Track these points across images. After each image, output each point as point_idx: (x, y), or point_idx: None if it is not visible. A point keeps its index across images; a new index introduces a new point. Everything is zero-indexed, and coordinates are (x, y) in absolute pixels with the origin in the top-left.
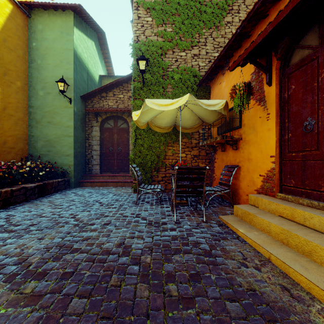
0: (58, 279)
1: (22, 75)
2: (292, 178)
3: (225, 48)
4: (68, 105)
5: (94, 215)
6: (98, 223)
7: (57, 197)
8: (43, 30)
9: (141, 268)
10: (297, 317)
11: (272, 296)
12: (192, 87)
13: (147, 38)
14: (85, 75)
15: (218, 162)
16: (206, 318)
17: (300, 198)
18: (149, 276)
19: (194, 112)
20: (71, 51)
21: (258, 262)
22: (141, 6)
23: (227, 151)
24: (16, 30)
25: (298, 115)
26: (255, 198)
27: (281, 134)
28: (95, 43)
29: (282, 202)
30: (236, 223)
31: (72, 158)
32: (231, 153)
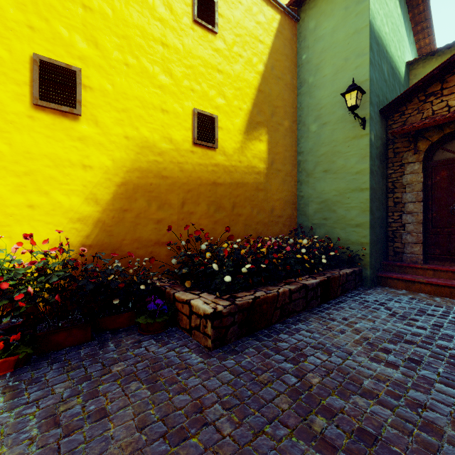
0: None
1: (290, 110)
2: None
3: None
4: (359, 133)
5: None
6: None
7: (356, 312)
8: (316, 27)
9: None
10: None
11: None
12: None
13: None
14: (385, 68)
15: None
16: None
17: None
18: None
19: None
20: (365, 30)
21: None
22: None
23: None
24: (283, 48)
25: None
26: None
27: None
28: (399, 1)
29: None
30: None
31: (367, 231)
32: None
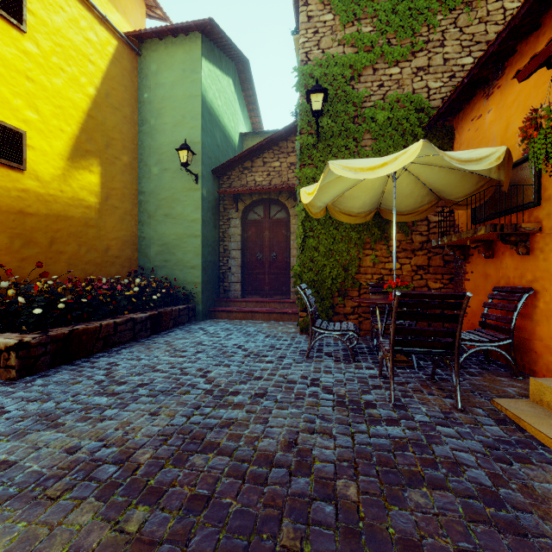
0: (183, 510)
1: (130, 146)
2: None
3: (499, 37)
4: (193, 186)
5: (237, 375)
6: (245, 391)
7: (178, 336)
8: (158, 72)
9: (340, 511)
10: None
11: None
12: (414, 132)
13: (324, 52)
14: (218, 135)
15: (475, 279)
16: None
17: None
18: (361, 537)
19: (421, 181)
20: (198, 99)
21: None
22: None
23: (497, 257)
24: (122, 77)
25: None
26: None
27: None
28: (233, 81)
29: None
30: (543, 422)
31: (199, 272)
32: (510, 260)
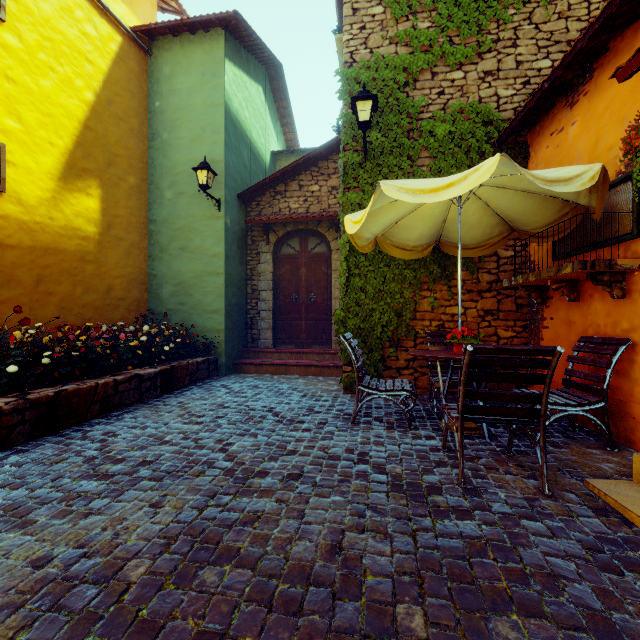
0: None
1: (138, 164)
2: None
3: (590, 30)
4: (215, 214)
5: (265, 449)
6: (276, 470)
7: (195, 396)
8: (172, 75)
9: None
10: None
11: None
12: (481, 149)
13: (373, 52)
14: (245, 152)
15: (555, 327)
16: None
17: None
18: None
19: (490, 207)
20: (221, 108)
21: None
22: None
23: (584, 301)
24: (128, 81)
25: None
26: None
27: None
28: (264, 89)
29: None
30: None
31: (222, 317)
32: (600, 305)
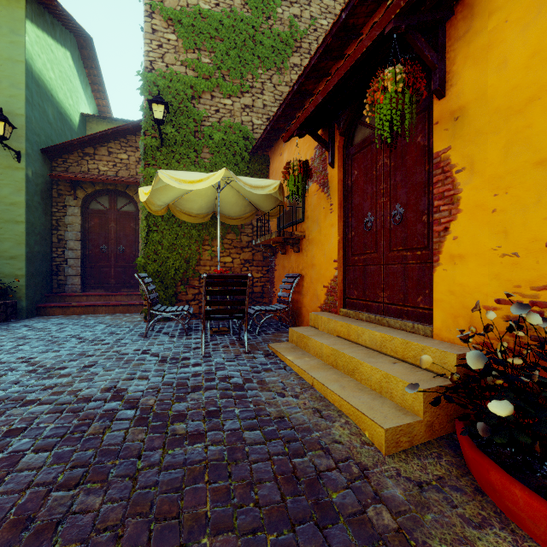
0: (0, 438)
1: None
2: (355, 288)
3: (281, 107)
4: (14, 164)
5: (66, 357)
6: (74, 365)
7: None
8: None
9: (139, 411)
10: (319, 433)
11: (301, 420)
12: (242, 155)
13: (169, 67)
14: (50, 110)
15: (279, 270)
16: (215, 449)
17: (361, 312)
18: (149, 418)
19: (242, 194)
20: (21, 65)
21: (299, 390)
22: (158, 12)
23: (289, 254)
24: None
25: (360, 208)
26: (315, 316)
27: (345, 232)
28: (72, 54)
29: (342, 318)
30: (287, 350)
31: (23, 263)
32: (294, 256)
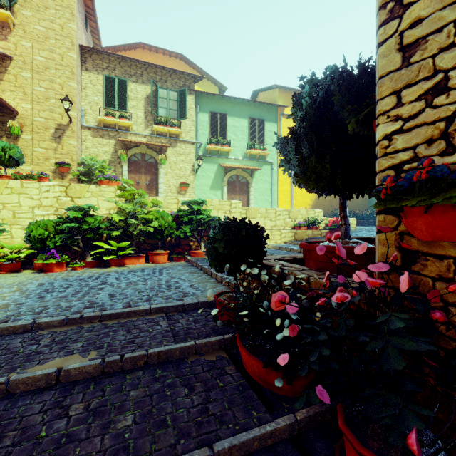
0: None
1: None
2: None
3: None
4: None
5: None
6: None
7: None
8: None
9: None
10: None
11: None
12: None
13: None
14: None
15: None
16: None
17: None
18: None
19: None
20: None
21: None
22: None
23: None
24: None
25: None
26: None
27: None
28: None
29: None
30: None
31: None
32: None
